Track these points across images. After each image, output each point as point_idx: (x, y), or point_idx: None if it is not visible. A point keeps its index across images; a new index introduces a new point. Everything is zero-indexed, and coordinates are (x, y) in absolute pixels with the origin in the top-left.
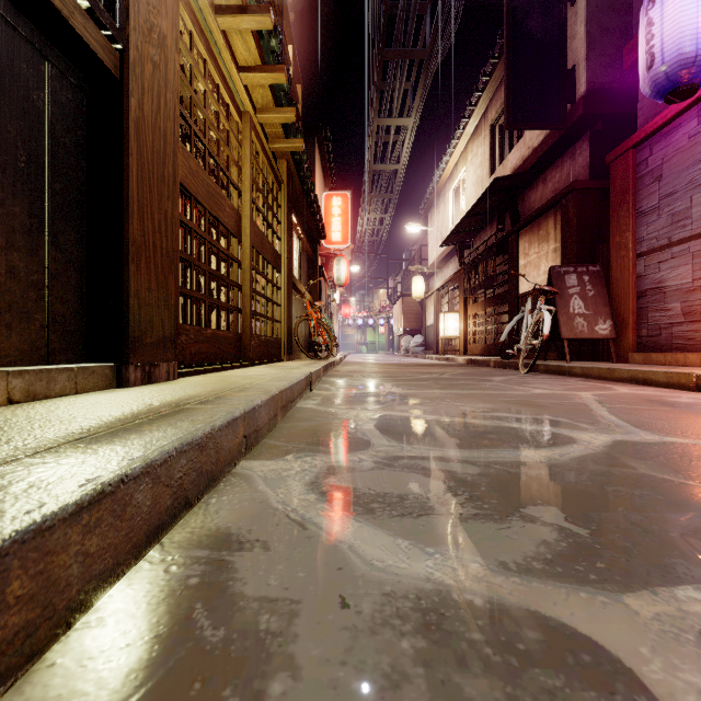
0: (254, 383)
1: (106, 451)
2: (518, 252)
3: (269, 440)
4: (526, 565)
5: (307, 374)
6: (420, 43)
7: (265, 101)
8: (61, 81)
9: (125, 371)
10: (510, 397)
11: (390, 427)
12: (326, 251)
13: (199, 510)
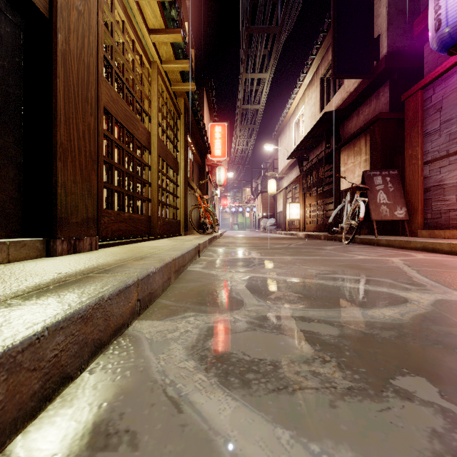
0: (154, 253)
1: None
2: (340, 162)
3: (162, 300)
4: None
5: (196, 245)
6: (273, 23)
7: (168, 55)
8: (0, 17)
9: (53, 244)
10: (342, 261)
11: (258, 287)
12: (211, 162)
13: (79, 384)
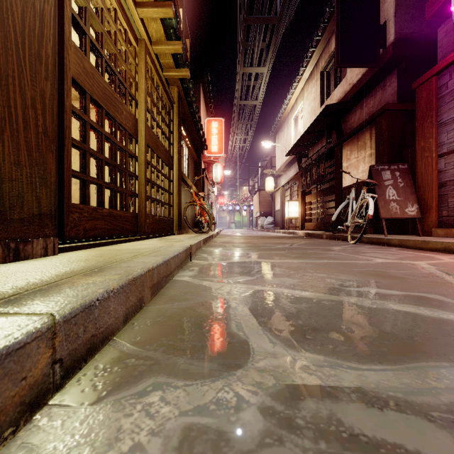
0: (126, 260)
1: None
2: (342, 158)
3: (119, 342)
4: None
5: (187, 246)
6: (272, 14)
7: (158, 35)
8: None
9: None
10: (362, 266)
11: (267, 312)
12: (208, 159)
13: None
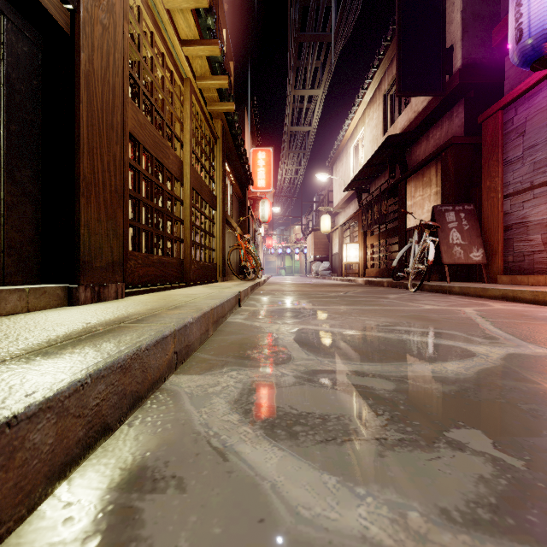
0: (190, 302)
1: (6, 383)
2: (406, 195)
3: (200, 354)
4: (471, 514)
5: (236, 292)
6: (327, 29)
7: (203, 70)
8: (17, 35)
9: (75, 291)
10: (406, 312)
11: (307, 340)
12: (253, 195)
13: (120, 435)
